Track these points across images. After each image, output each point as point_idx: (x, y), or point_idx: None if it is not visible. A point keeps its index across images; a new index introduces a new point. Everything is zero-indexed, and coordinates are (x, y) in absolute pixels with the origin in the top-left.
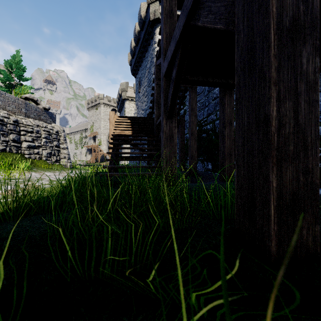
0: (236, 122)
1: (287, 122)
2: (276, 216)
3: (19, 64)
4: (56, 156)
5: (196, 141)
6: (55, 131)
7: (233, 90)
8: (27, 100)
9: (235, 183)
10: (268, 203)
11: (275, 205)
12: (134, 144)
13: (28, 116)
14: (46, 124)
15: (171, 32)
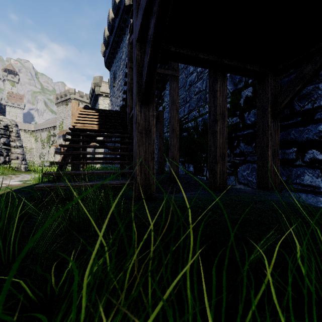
0: None
1: None
2: None
3: None
4: (5, 157)
5: (178, 139)
6: (4, 125)
7: (226, 74)
8: None
9: None
10: None
11: None
12: (100, 142)
13: None
14: None
15: None
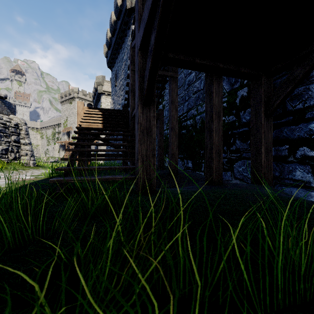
0: None
1: None
2: None
3: None
4: (15, 153)
5: (177, 137)
6: (14, 123)
7: (222, 77)
8: None
9: None
10: None
11: None
12: (104, 140)
13: None
14: (2, 115)
15: None
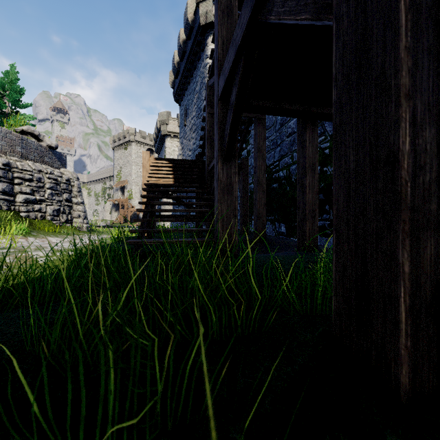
0: (335, 163)
1: (427, 163)
2: (409, 324)
3: (14, 85)
4: (67, 215)
5: (264, 193)
6: (66, 178)
7: (317, 122)
8: (25, 134)
9: (334, 262)
10: (395, 300)
11: (407, 305)
12: (177, 198)
13: (25, 157)
14: (53, 169)
15: (230, 36)
